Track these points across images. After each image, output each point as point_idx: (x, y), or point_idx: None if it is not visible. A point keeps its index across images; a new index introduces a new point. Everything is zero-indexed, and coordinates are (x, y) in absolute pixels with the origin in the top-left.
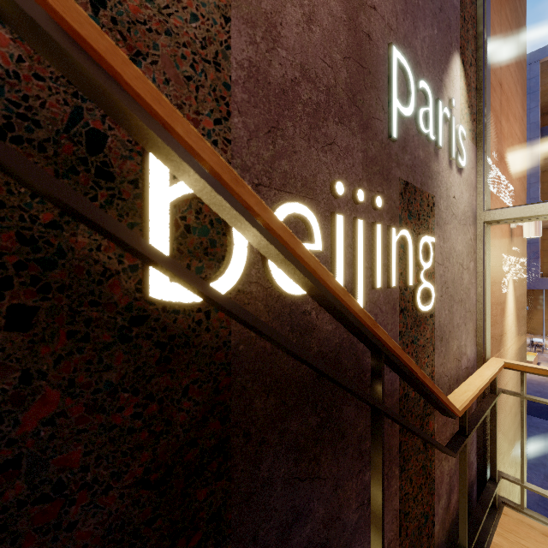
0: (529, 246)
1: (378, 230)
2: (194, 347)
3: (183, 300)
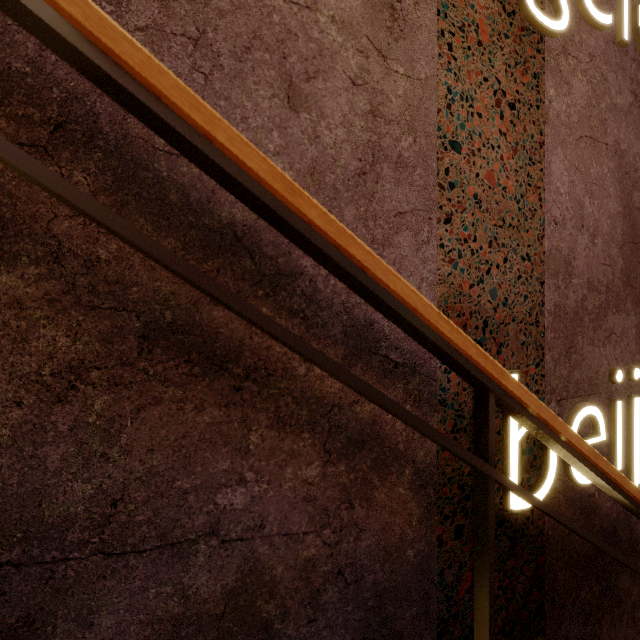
0: None
1: None
2: (525, 536)
3: (524, 507)
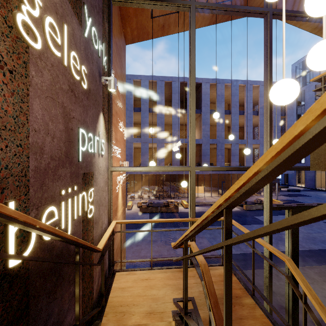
0: (130, 156)
1: (75, 198)
2: (19, 276)
3: (18, 263)
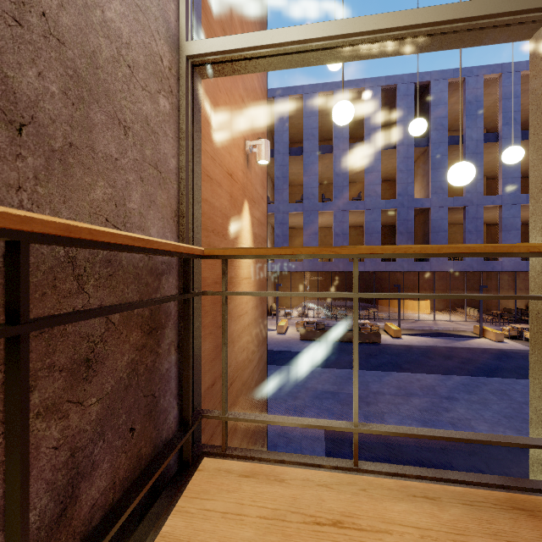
0: (283, 237)
1: None
2: None
3: None
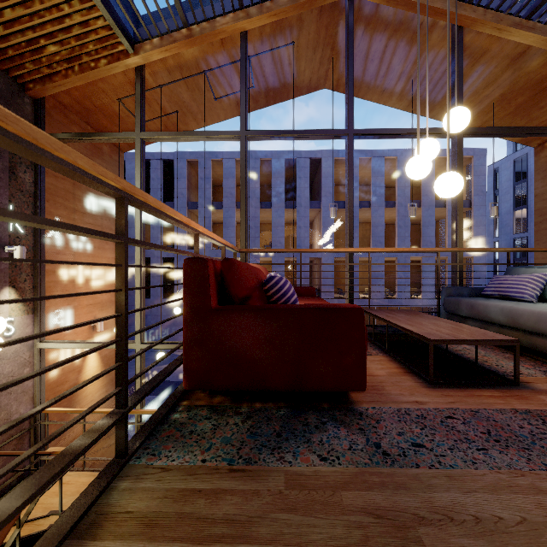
0: None
1: None
2: None
3: None
